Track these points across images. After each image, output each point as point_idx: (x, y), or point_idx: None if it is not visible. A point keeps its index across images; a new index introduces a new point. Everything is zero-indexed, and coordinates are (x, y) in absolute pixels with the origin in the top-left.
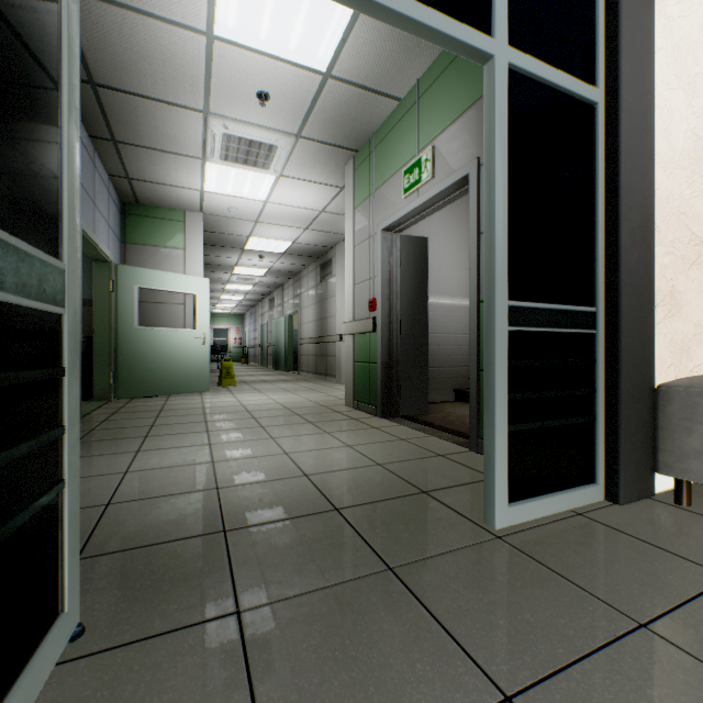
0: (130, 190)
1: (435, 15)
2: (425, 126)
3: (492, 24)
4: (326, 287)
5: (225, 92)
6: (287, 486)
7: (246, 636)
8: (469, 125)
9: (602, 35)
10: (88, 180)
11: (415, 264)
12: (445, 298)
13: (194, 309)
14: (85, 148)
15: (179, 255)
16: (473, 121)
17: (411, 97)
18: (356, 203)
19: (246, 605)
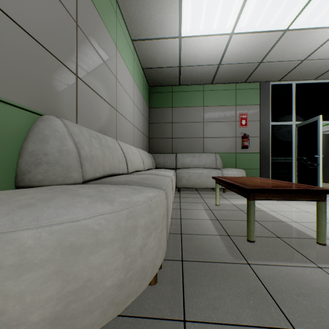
0: None
1: None
2: None
3: None
4: None
5: None
6: None
7: None
8: None
9: None
10: None
11: (324, 141)
12: None
13: None
14: None
15: None
16: None
17: None
18: None
19: None
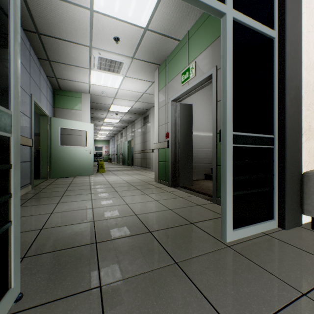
0: (56, 83)
1: None
2: (191, 52)
3: None
4: (146, 127)
5: (99, 37)
6: (126, 220)
7: (103, 300)
8: (212, 51)
9: (277, 5)
10: (37, 78)
11: (187, 116)
12: (200, 132)
13: (86, 137)
14: (35, 64)
15: (79, 113)
16: (214, 49)
17: (185, 39)
18: (159, 89)
19: (104, 282)
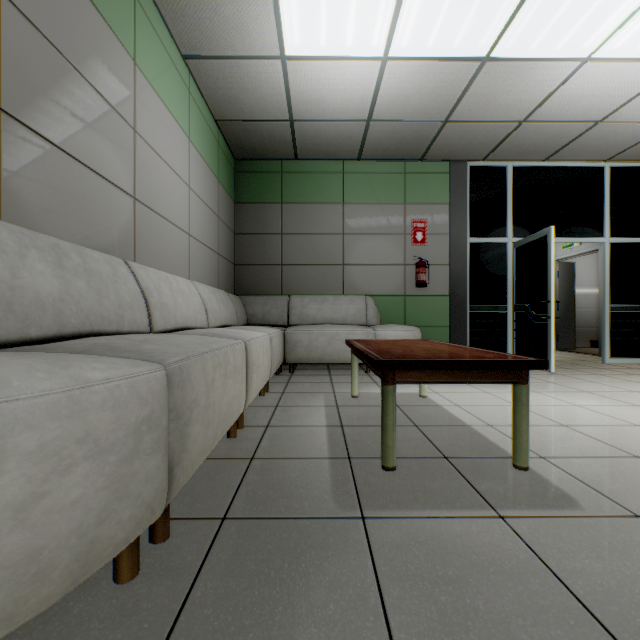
0: None
1: (586, 239)
2: None
3: (603, 234)
4: None
5: None
6: None
7: None
8: None
9: None
10: None
11: (566, 276)
12: (583, 288)
13: None
14: None
15: None
16: None
17: None
18: None
19: None
